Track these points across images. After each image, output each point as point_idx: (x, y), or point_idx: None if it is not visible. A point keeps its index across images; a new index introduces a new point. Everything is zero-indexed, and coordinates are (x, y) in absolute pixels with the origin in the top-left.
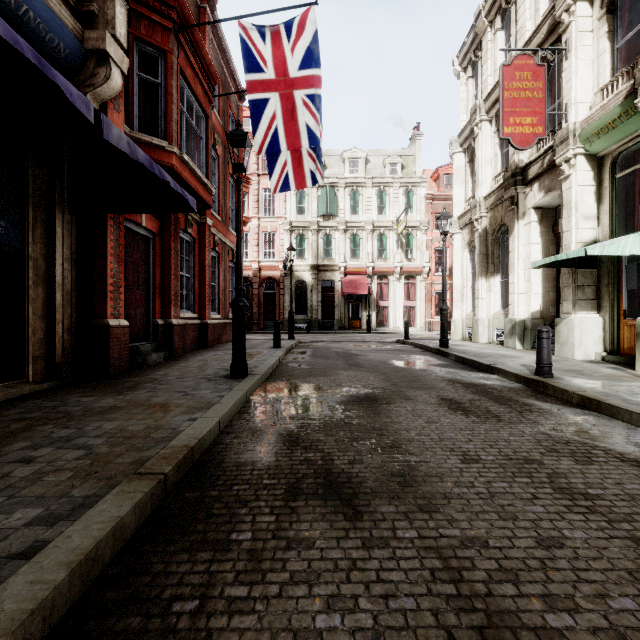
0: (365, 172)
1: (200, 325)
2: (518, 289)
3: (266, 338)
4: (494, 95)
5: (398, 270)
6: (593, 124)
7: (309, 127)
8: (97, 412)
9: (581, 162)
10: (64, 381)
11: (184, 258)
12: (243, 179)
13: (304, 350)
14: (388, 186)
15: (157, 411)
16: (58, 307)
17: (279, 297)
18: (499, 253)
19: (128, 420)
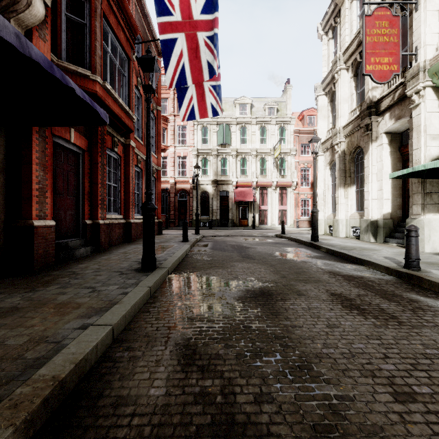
0: (251, 114)
1: (125, 224)
2: (372, 196)
3: (178, 233)
4: (351, 48)
5: (274, 184)
6: None
7: (210, 62)
8: None
9: (429, 93)
10: None
11: (112, 171)
12: (163, 118)
13: (206, 243)
14: (267, 124)
15: (53, 314)
16: None
17: (189, 203)
18: (354, 169)
19: (15, 328)
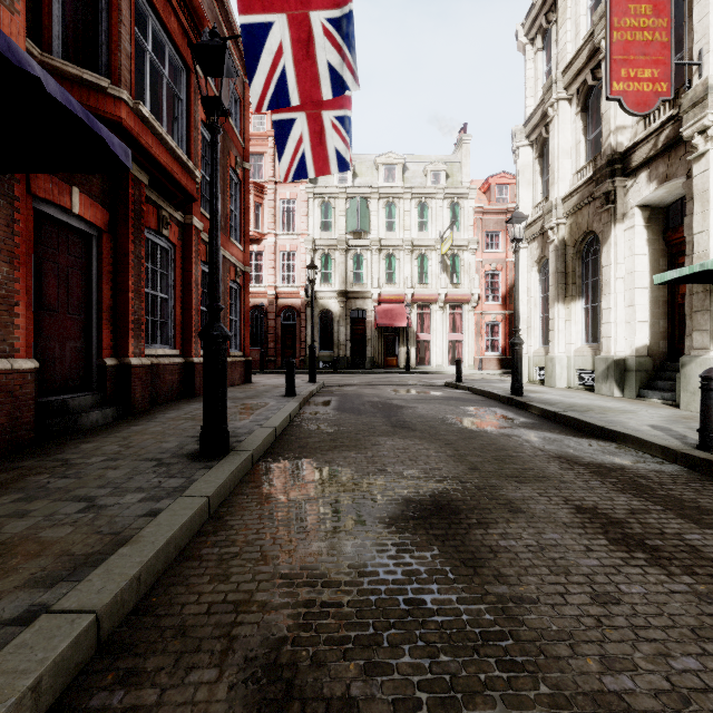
0: (403, 181)
1: (183, 365)
2: (616, 317)
3: (281, 380)
4: (577, 63)
5: (442, 298)
6: None
7: (333, 68)
8: None
9: None
10: None
11: (158, 271)
12: (256, 187)
13: (328, 399)
14: (430, 198)
15: None
16: None
17: (300, 330)
18: (582, 271)
19: None
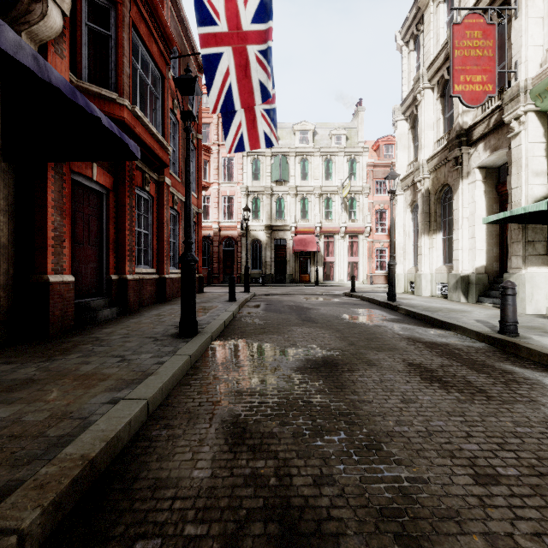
0: (313, 143)
1: (158, 280)
2: (462, 245)
3: (224, 291)
4: (437, 63)
5: (343, 230)
6: (546, 79)
7: (262, 81)
8: (3, 388)
9: (531, 119)
10: None
11: (142, 215)
12: (205, 149)
13: (258, 303)
14: (334, 155)
15: (77, 387)
16: None
17: (237, 254)
18: (441, 212)
19: (33, 402)
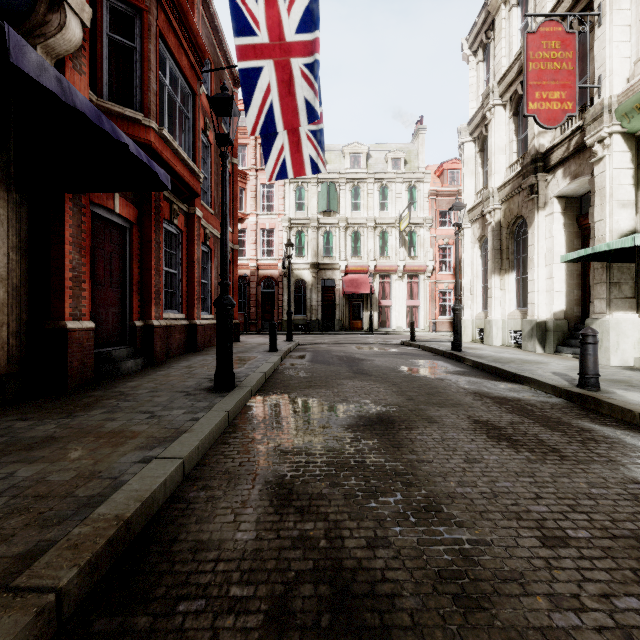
0: (366, 167)
1: (188, 326)
2: (538, 287)
3: (263, 340)
4: (509, 76)
5: (401, 268)
6: (634, 96)
7: (308, 99)
8: (22, 447)
9: (617, 142)
10: (8, 397)
11: (169, 252)
12: (240, 174)
13: (303, 354)
14: (390, 182)
15: (103, 445)
16: (1, 306)
17: (278, 296)
18: (514, 248)
19: (57, 461)
